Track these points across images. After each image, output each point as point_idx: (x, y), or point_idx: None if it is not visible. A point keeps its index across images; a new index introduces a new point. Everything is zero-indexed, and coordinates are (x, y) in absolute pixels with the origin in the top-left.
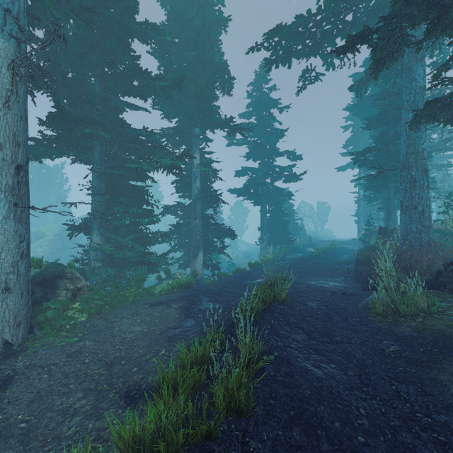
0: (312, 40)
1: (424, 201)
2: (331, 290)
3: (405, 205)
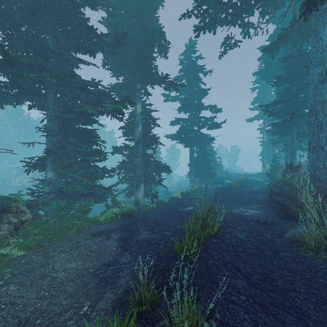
0: (234, 9)
1: None
2: (254, 219)
3: (313, 145)
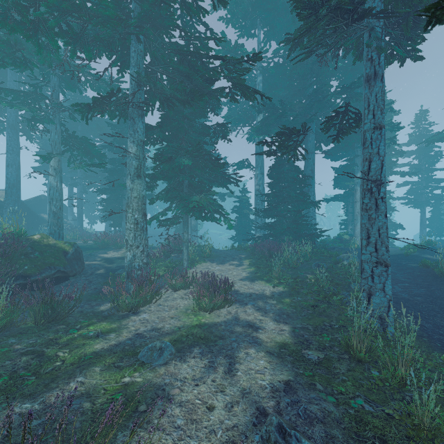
0: None
1: None
2: None
3: None
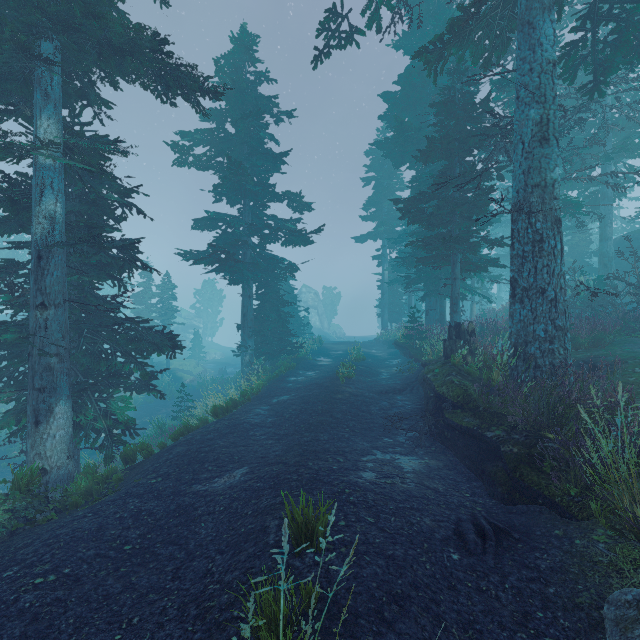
0: None
1: (557, 279)
2: (441, 520)
3: (523, 287)
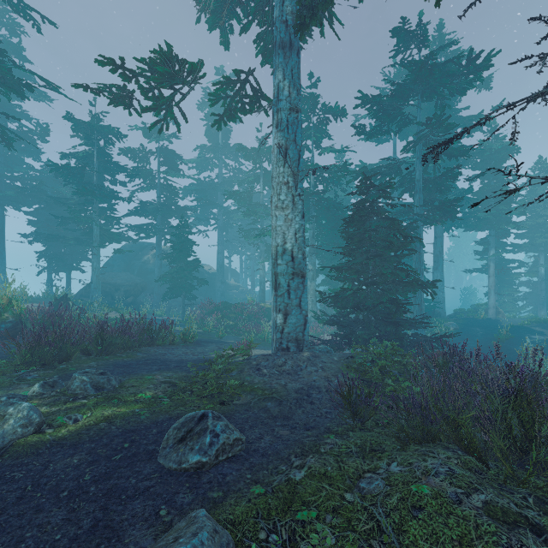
0: None
1: None
2: None
3: None
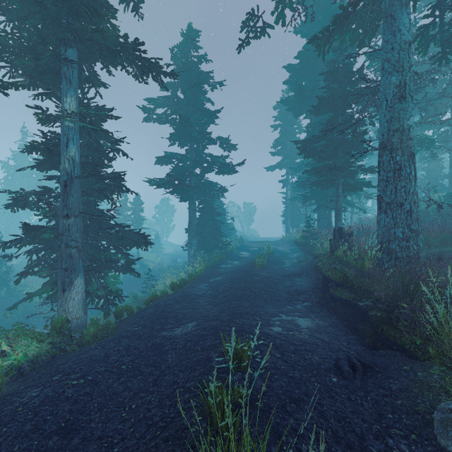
0: None
1: (411, 196)
2: (325, 357)
3: (387, 202)
